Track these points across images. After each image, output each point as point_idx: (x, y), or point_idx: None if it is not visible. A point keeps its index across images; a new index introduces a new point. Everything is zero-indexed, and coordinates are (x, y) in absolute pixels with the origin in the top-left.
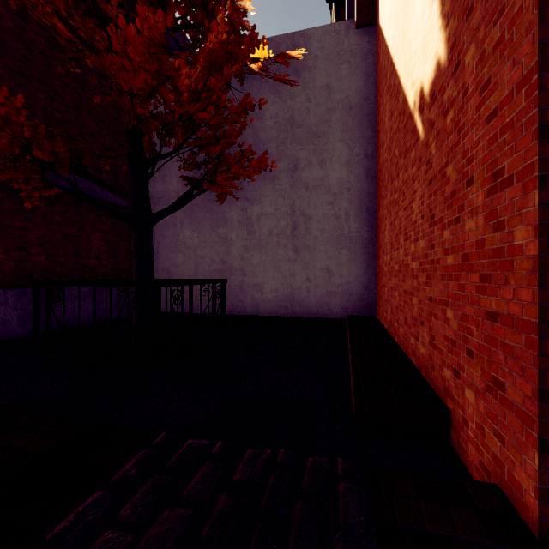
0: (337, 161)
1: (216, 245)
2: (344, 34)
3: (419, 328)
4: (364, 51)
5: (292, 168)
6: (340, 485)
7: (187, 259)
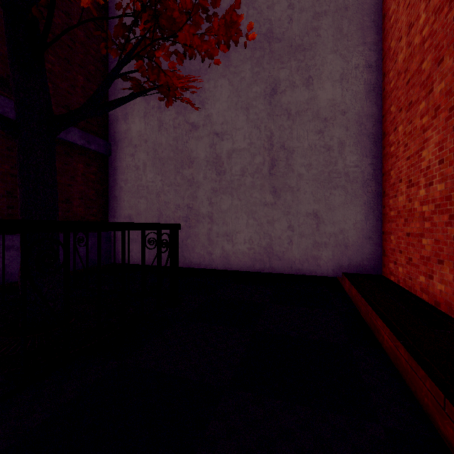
0: (328, 78)
1: (181, 189)
2: None
3: None
4: None
5: (269, 92)
6: None
7: (150, 205)
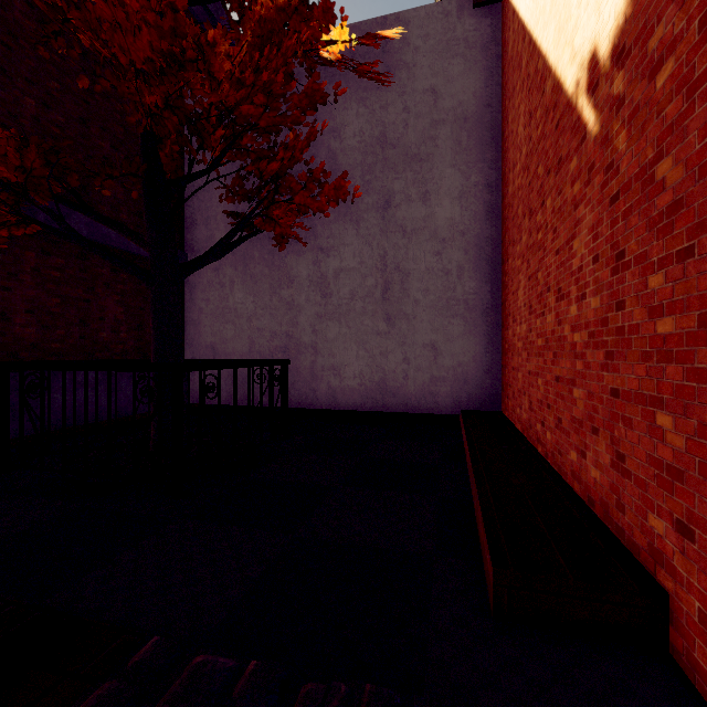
0: (446, 194)
1: (278, 313)
2: (456, 16)
3: (589, 439)
4: (485, 39)
5: (383, 205)
6: None
7: (239, 332)
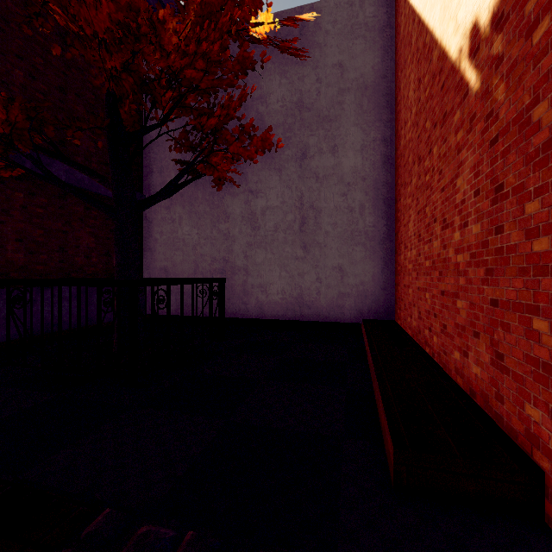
0: (351, 148)
1: (217, 242)
2: (358, 6)
3: (471, 341)
4: (382, 24)
5: (300, 156)
6: None
7: (186, 257)
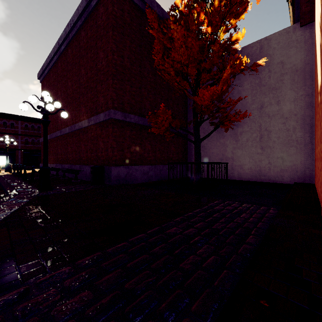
0: (287, 100)
1: (219, 147)
2: (292, 32)
3: (319, 182)
4: (306, 38)
5: (259, 107)
6: (270, 210)
7: (205, 154)
